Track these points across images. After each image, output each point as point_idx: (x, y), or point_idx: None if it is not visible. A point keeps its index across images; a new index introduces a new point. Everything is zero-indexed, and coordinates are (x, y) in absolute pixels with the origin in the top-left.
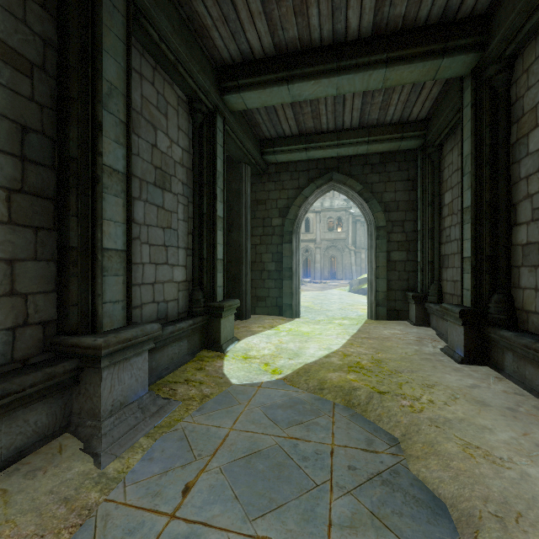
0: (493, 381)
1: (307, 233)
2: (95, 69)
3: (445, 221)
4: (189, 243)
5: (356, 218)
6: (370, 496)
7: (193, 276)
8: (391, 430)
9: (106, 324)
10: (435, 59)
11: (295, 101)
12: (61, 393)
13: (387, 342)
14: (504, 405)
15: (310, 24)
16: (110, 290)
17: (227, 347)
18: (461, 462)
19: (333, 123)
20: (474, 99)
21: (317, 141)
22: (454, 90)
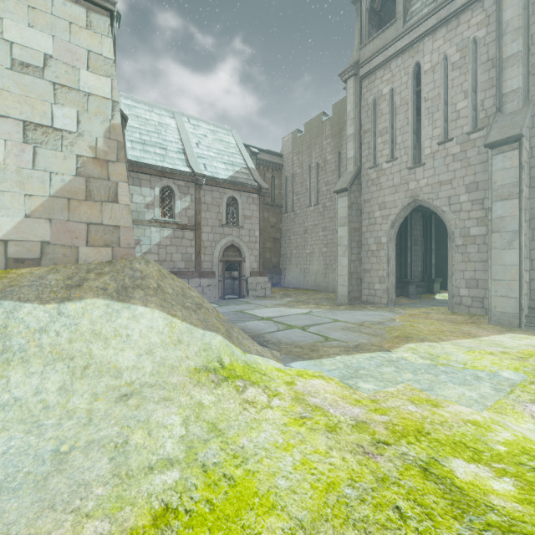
0: None
1: None
2: (406, 229)
3: None
4: (422, 259)
5: None
6: None
7: (423, 270)
8: None
9: (408, 278)
10: None
11: None
12: (401, 289)
13: None
14: None
15: None
16: (408, 272)
17: (436, 293)
18: None
19: None
20: None
21: None
22: None
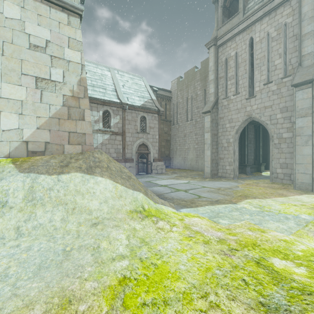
0: None
1: None
2: (245, 134)
3: None
4: (254, 152)
5: None
6: None
7: (255, 158)
8: None
9: (245, 163)
10: None
11: None
12: (241, 169)
13: None
14: None
15: None
16: (246, 159)
17: (262, 172)
18: None
19: None
20: None
21: None
22: None
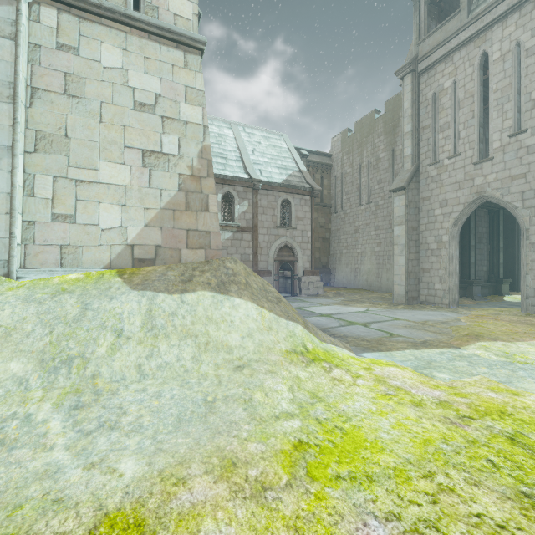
0: None
1: None
2: (470, 227)
3: None
4: (487, 258)
5: None
6: None
7: (489, 269)
8: None
9: (471, 278)
10: None
11: None
12: (464, 290)
13: None
14: None
15: None
16: (472, 271)
17: (505, 295)
18: None
19: None
20: None
21: None
22: None
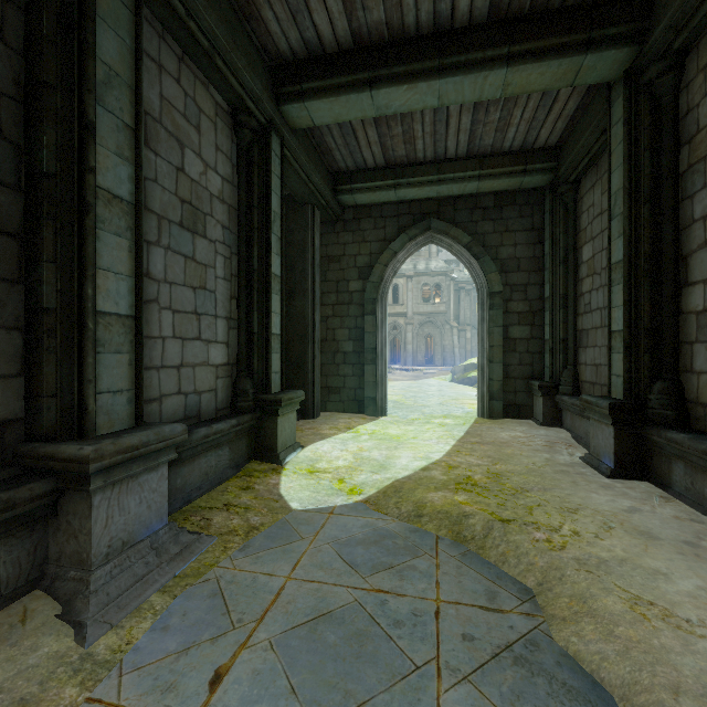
0: (658, 503)
1: (396, 305)
2: (84, 42)
3: (584, 283)
4: (232, 311)
5: (460, 285)
6: (497, 684)
7: (238, 358)
8: (521, 577)
9: (102, 425)
10: (576, 55)
11: (380, 115)
12: (29, 530)
13: (507, 448)
14: (678, 538)
15: (402, 2)
16: (109, 375)
17: (286, 457)
18: (630, 628)
19: (432, 150)
20: (628, 113)
21: (411, 175)
22: (598, 103)
